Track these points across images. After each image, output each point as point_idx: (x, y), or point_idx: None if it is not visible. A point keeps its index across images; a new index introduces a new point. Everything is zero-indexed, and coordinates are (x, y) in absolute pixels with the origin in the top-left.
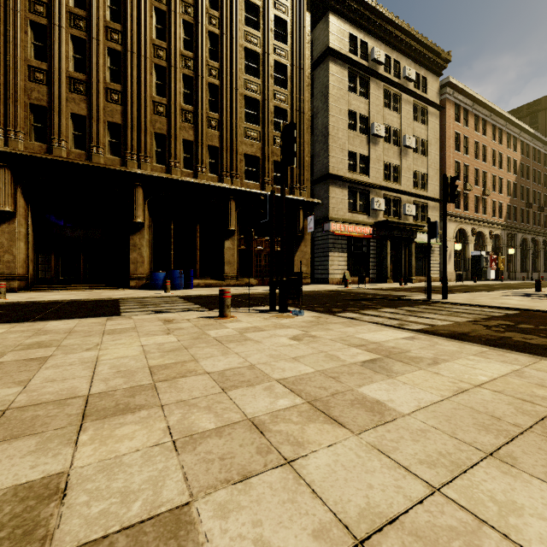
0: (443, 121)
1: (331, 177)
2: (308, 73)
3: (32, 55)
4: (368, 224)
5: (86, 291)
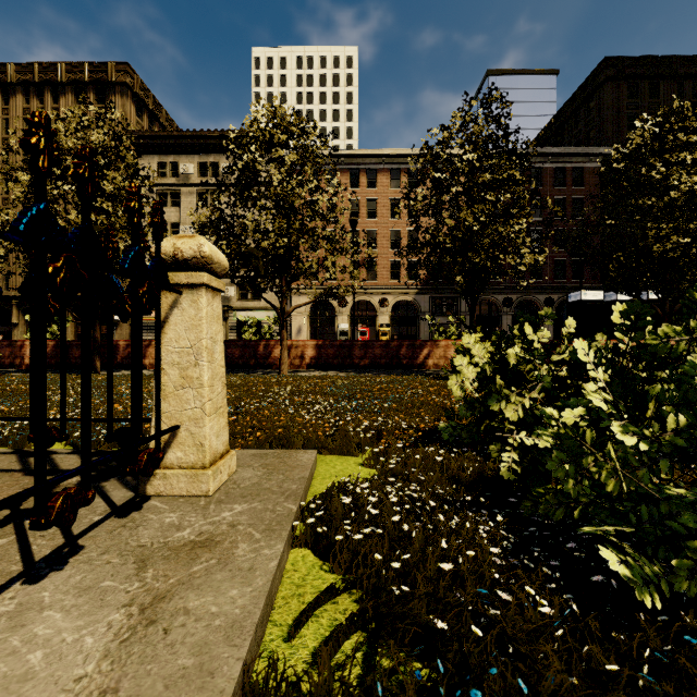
0: None
1: None
2: None
3: None
4: None
5: None
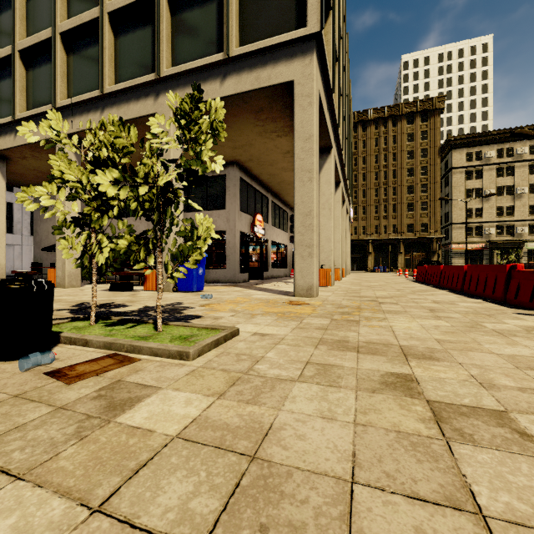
0: None
1: (452, 224)
2: (439, 181)
3: None
4: (481, 242)
5: (357, 271)
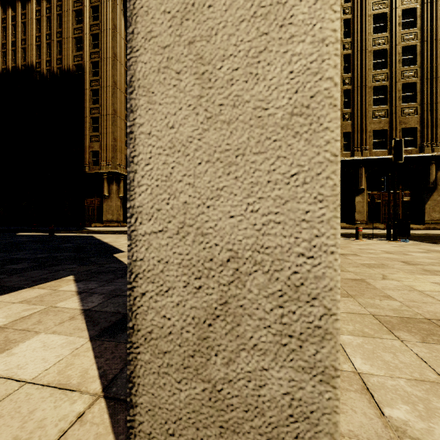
0: None
1: None
2: None
3: None
4: None
5: None
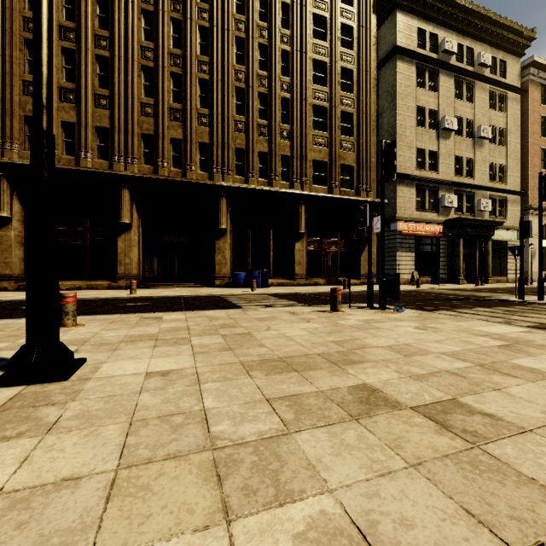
0: (525, 106)
1: (398, 176)
2: (375, 74)
3: (142, 93)
4: (438, 222)
5: (182, 288)
